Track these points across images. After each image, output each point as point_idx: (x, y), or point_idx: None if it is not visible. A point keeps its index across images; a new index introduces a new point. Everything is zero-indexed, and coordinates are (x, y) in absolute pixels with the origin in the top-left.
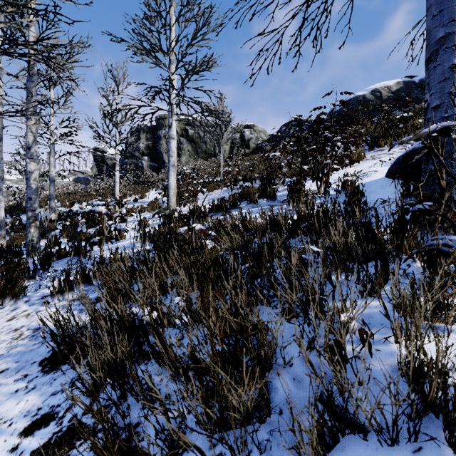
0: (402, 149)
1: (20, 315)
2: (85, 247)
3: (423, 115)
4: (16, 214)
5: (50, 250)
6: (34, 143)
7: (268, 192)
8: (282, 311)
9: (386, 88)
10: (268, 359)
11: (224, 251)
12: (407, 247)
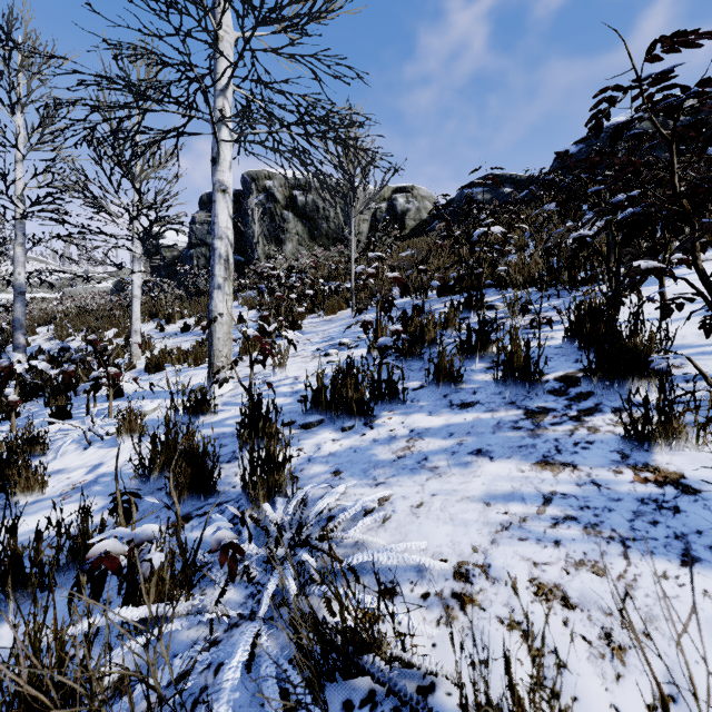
0: None
1: None
2: None
3: None
4: None
5: None
6: None
7: (508, 355)
8: None
9: None
10: None
11: None
12: None
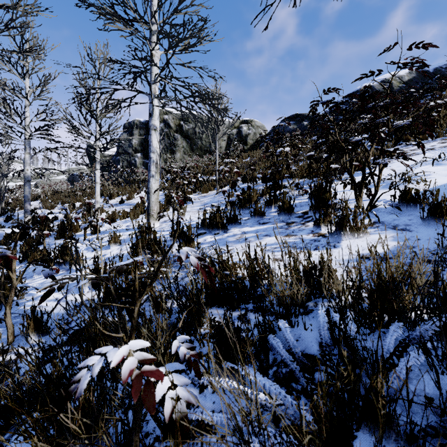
0: (445, 143)
1: None
2: None
3: None
4: None
5: None
6: None
7: (282, 203)
8: None
9: (397, 78)
10: None
11: None
12: None
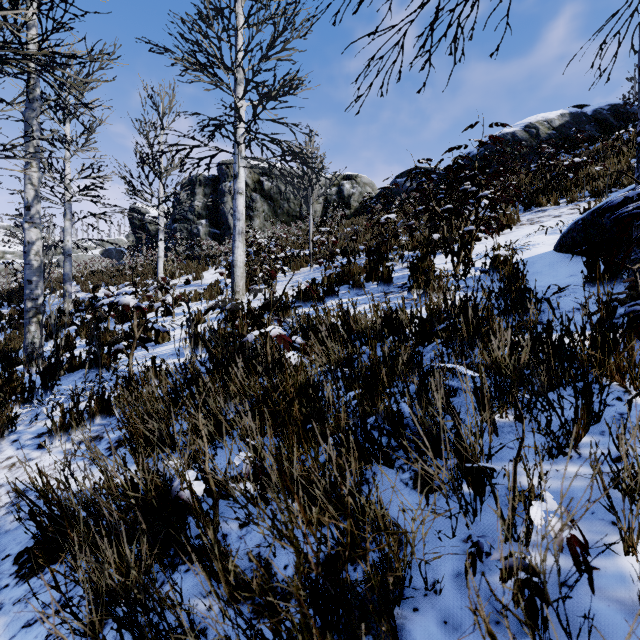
0: (574, 210)
1: (0, 466)
2: (108, 355)
3: (601, 160)
4: (16, 301)
5: (55, 360)
6: (36, 200)
7: (381, 273)
8: (414, 476)
9: (545, 123)
10: (398, 581)
11: (316, 372)
12: (614, 368)
